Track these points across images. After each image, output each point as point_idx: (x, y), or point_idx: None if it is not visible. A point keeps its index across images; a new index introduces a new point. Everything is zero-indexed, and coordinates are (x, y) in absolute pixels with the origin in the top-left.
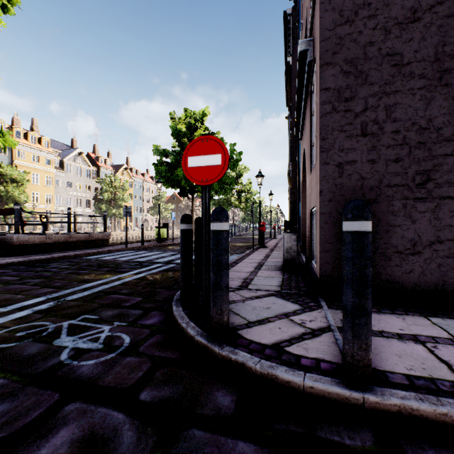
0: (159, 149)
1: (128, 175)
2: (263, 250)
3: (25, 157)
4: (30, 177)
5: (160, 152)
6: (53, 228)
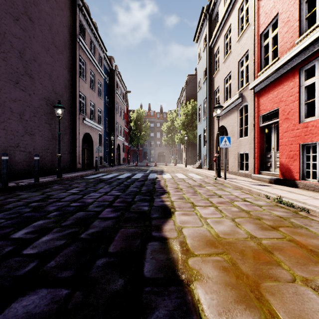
0: None
1: None
2: None
3: None
4: None
5: None
6: None
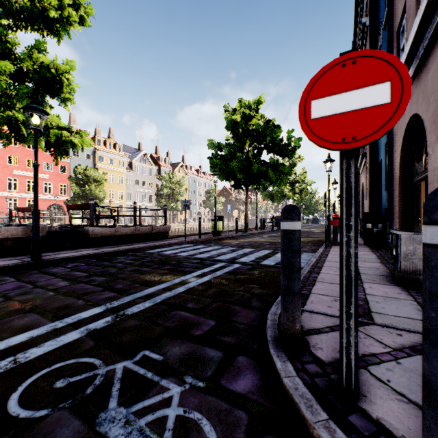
0: (214, 143)
1: (184, 172)
2: (338, 248)
3: (104, 160)
4: (108, 177)
5: (214, 145)
6: (124, 220)
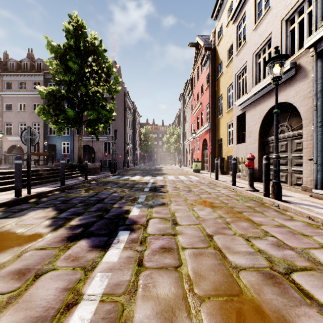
0: None
1: None
2: None
3: None
4: None
5: None
6: None
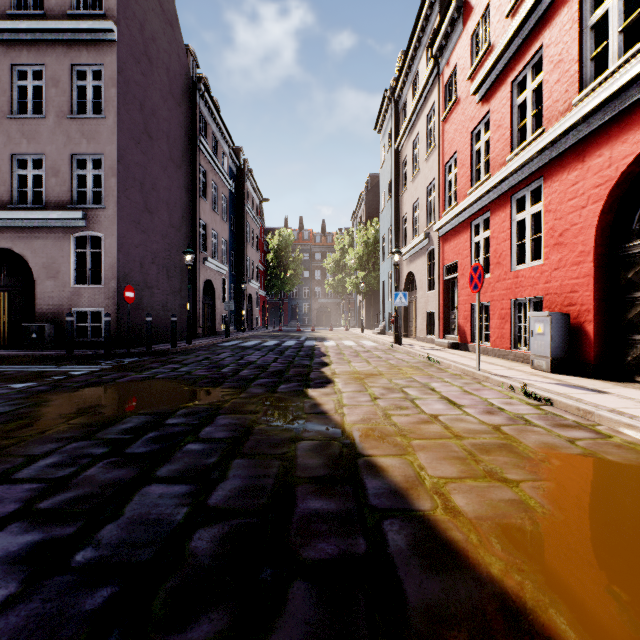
0: None
1: None
2: None
3: None
4: None
5: None
6: None
